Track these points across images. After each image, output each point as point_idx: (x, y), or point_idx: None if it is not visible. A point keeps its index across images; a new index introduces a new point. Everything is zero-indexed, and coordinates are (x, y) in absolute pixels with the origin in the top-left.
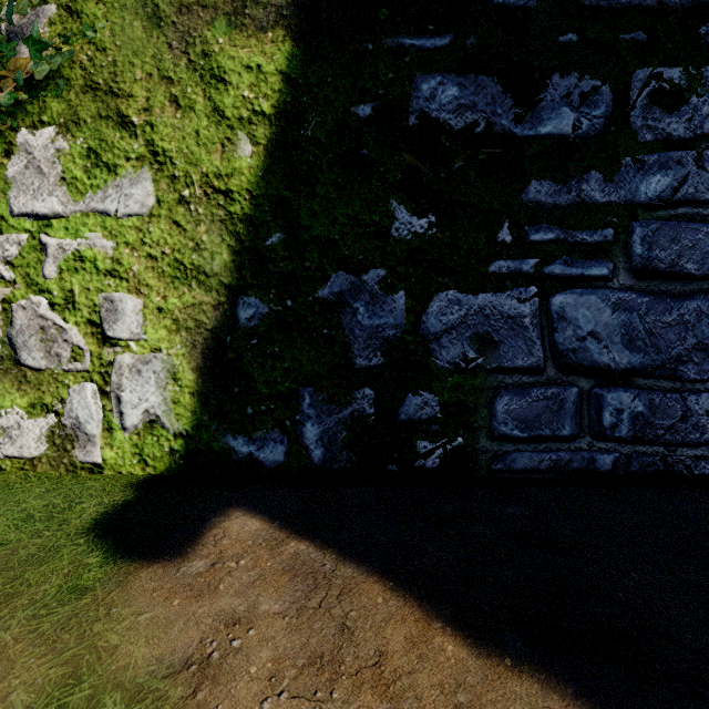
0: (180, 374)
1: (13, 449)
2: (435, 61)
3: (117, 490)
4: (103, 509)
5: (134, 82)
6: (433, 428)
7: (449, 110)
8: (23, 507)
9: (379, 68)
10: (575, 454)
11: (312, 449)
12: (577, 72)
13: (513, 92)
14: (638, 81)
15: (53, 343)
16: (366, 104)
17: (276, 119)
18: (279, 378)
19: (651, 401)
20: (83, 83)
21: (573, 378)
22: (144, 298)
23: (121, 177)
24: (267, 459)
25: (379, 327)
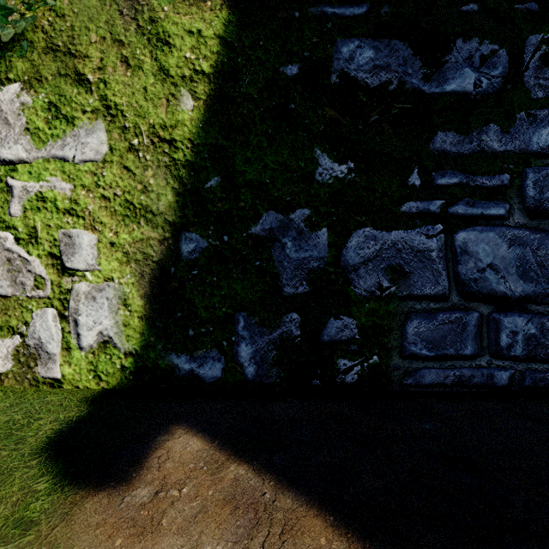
0: (129, 301)
1: None
2: (354, 27)
3: (73, 405)
4: (58, 426)
5: (89, 44)
6: (352, 347)
7: (366, 70)
8: None
9: (304, 33)
10: (476, 371)
11: (246, 366)
12: (478, 37)
13: (422, 54)
14: (531, 45)
15: (18, 273)
16: (293, 65)
17: (214, 77)
18: (217, 304)
19: (542, 324)
20: (45, 45)
21: (474, 304)
22: (98, 234)
23: (78, 128)
24: (206, 375)
25: (304, 259)
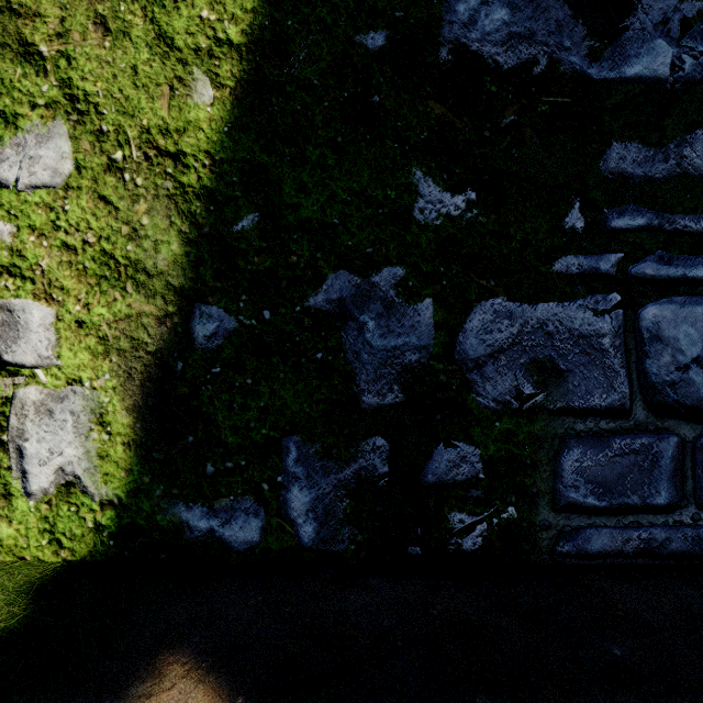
0: (109, 417)
1: None
2: None
3: (3, 600)
4: None
5: None
6: (473, 493)
7: (495, 41)
8: None
9: None
10: (674, 531)
11: (301, 523)
12: None
13: (587, 16)
14: None
15: None
16: (377, 31)
17: (248, 50)
18: (253, 422)
19: None
20: None
21: (671, 423)
22: (57, 306)
23: (23, 132)
24: (235, 538)
25: (396, 349)
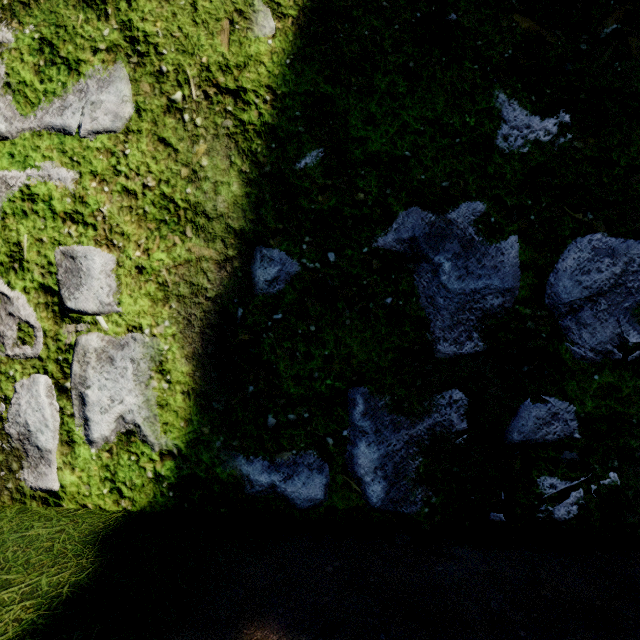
0: (168, 365)
1: None
2: None
3: (70, 550)
4: (31, 611)
5: None
6: (567, 455)
7: None
8: None
9: None
10: None
11: (368, 482)
12: None
13: None
14: None
15: None
16: None
17: None
18: (316, 371)
19: None
20: None
21: None
22: (118, 252)
23: (85, 78)
24: (298, 494)
25: (475, 293)
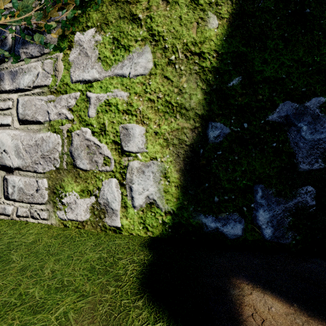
0: (168, 174)
1: (72, 215)
2: None
3: (137, 249)
4: (138, 267)
5: None
6: None
7: None
8: (86, 258)
9: None
10: None
11: (264, 228)
12: None
13: None
14: None
15: (93, 155)
16: None
17: None
18: (238, 177)
19: None
20: None
21: None
22: (146, 126)
23: (132, 53)
24: (229, 232)
25: (320, 140)
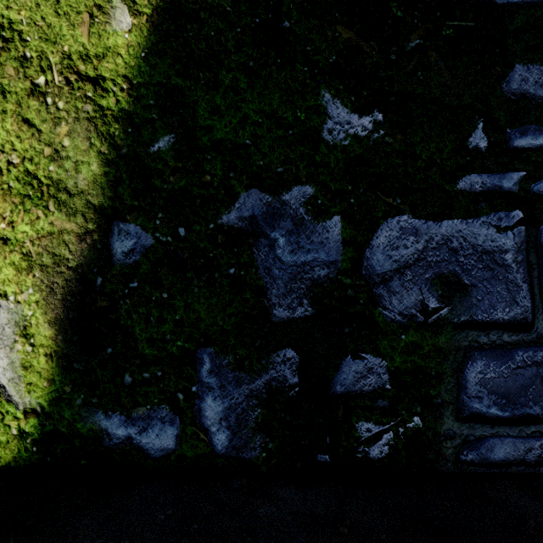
0: (32, 329)
1: None
2: None
3: None
4: None
5: None
6: (380, 403)
7: None
8: None
9: None
10: None
11: (214, 432)
12: None
13: None
14: None
15: None
16: None
17: None
18: (168, 334)
19: None
20: None
21: None
22: None
23: None
24: (152, 445)
25: (305, 265)
